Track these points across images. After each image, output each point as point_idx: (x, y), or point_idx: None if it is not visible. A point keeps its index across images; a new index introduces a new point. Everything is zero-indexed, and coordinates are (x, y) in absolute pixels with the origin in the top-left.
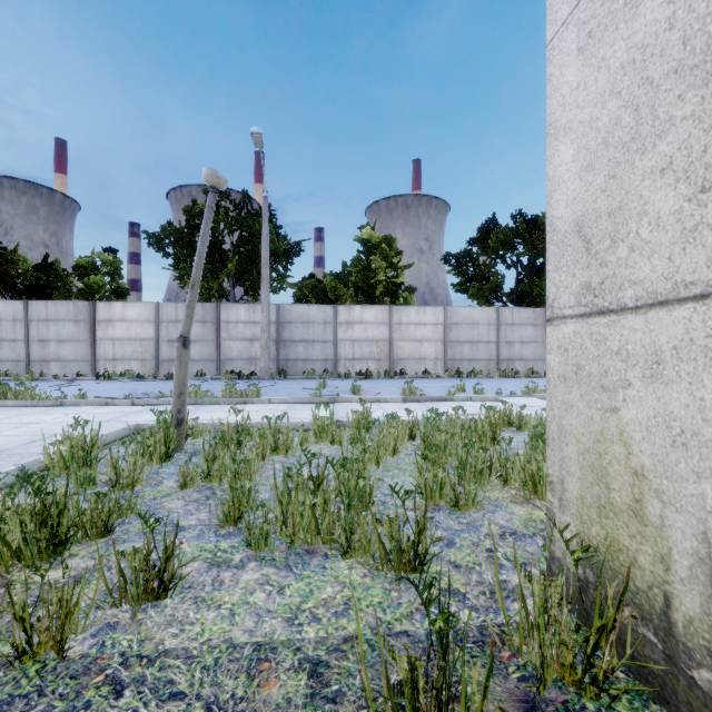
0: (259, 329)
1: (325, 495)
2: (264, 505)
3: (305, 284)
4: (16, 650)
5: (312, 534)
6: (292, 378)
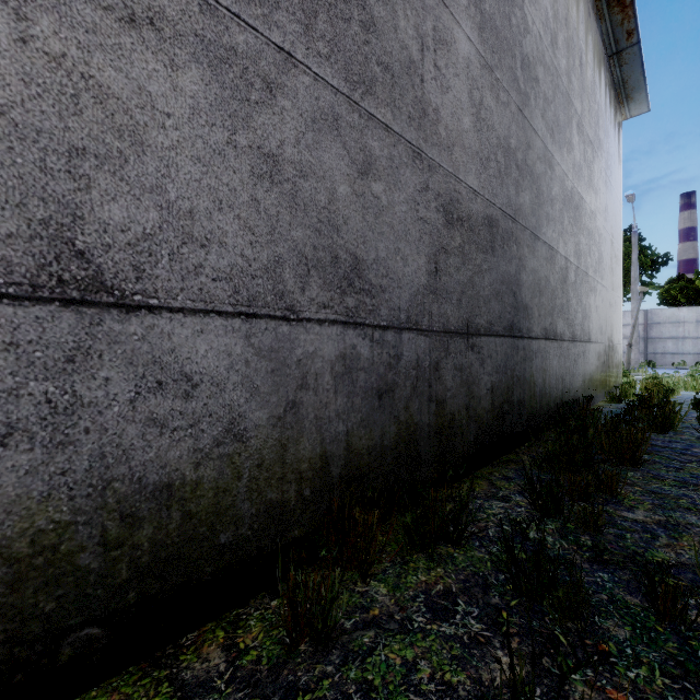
0: (627, 330)
1: (696, 382)
2: (678, 382)
3: (672, 287)
4: (641, 389)
5: (692, 390)
6: (660, 368)
